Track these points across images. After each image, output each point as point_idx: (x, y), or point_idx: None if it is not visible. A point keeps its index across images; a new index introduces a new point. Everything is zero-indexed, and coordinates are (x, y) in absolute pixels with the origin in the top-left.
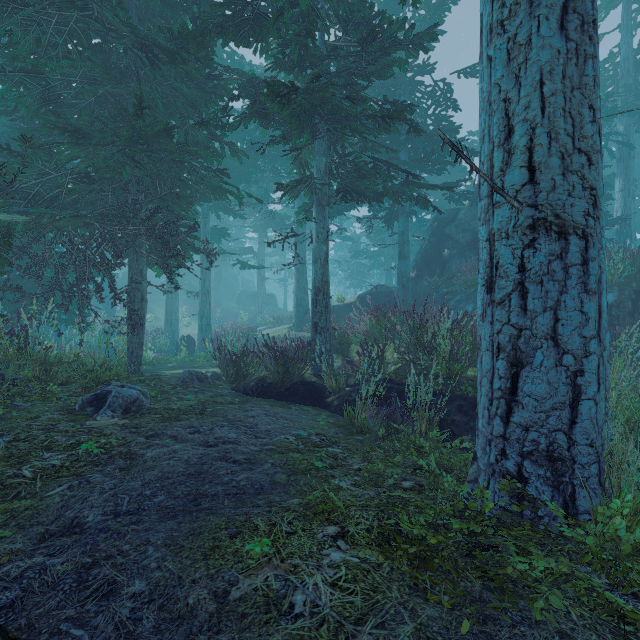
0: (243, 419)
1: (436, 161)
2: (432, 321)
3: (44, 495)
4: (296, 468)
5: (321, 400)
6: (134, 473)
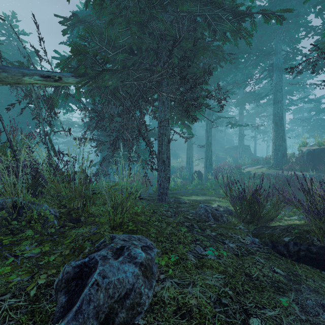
0: None
1: None
2: None
3: None
4: None
5: None
6: None
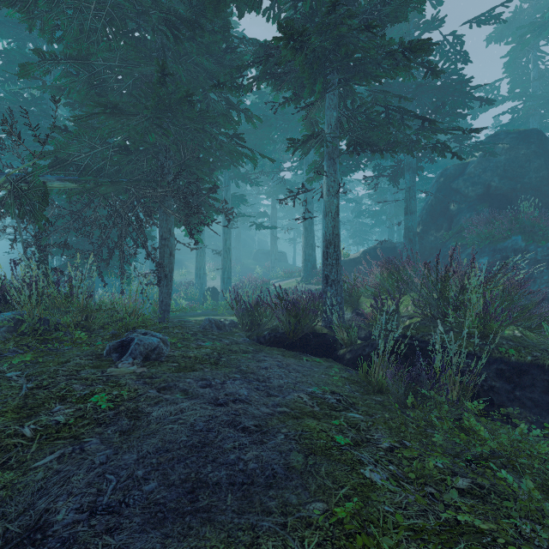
0: (255, 371)
1: (447, 113)
2: (457, 273)
3: (30, 466)
4: (314, 445)
5: (332, 352)
6: (133, 440)
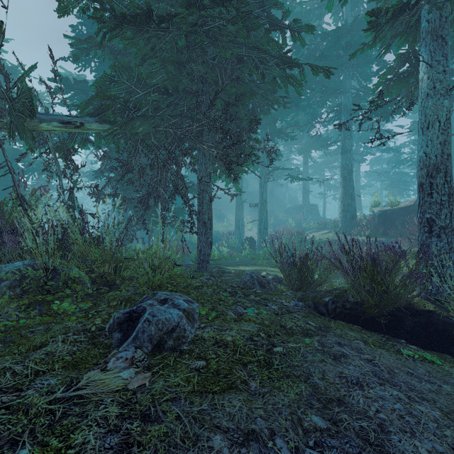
0: (343, 395)
1: None
2: None
3: None
4: None
5: (450, 345)
6: None
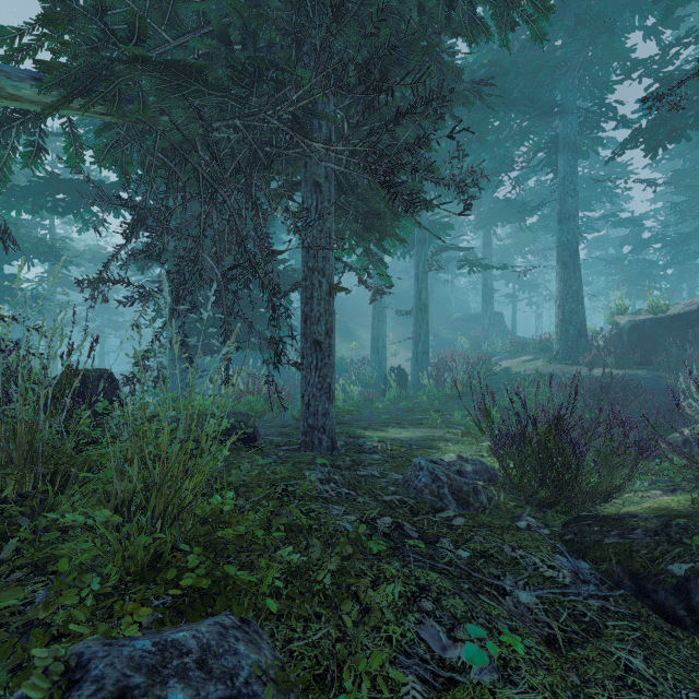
0: None
1: None
2: None
3: None
4: None
5: None
6: None
